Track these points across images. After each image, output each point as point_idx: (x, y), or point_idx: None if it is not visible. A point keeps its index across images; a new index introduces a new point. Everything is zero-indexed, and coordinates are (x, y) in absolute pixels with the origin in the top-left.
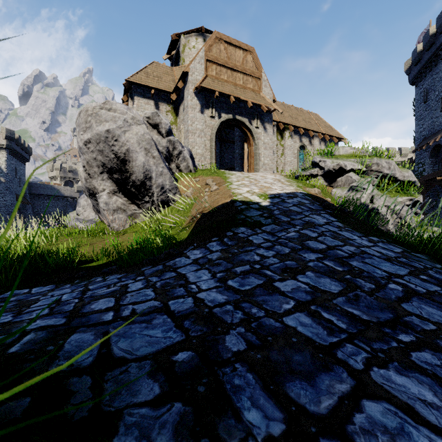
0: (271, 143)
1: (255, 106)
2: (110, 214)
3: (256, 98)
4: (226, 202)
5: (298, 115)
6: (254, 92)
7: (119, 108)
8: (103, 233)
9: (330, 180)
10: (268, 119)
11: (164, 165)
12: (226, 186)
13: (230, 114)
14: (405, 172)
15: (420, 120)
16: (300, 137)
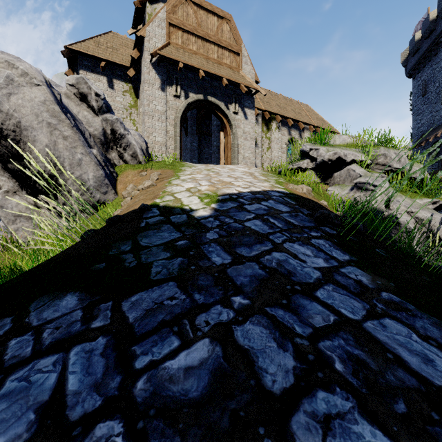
0: (253, 133)
1: (233, 87)
2: (10, 222)
3: (233, 76)
4: (136, 209)
5: (286, 105)
6: (232, 69)
7: (1, 58)
8: None
9: (324, 175)
10: (249, 103)
11: (85, 151)
12: (167, 181)
13: (200, 94)
14: (417, 167)
15: (418, 115)
16: (289, 130)
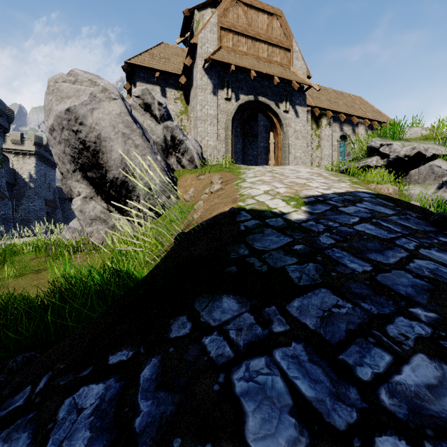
0: (305, 131)
1: (284, 85)
2: (87, 225)
3: (285, 73)
4: (223, 212)
5: (337, 99)
6: (282, 66)
7: (85, 78)
8: (78, 249)
9: (397, 173)
10: (300, 100)
11: (152, 157)
12: (235, 184)
13: (251, 95)
14: None
15: None
16: (341, 125)
